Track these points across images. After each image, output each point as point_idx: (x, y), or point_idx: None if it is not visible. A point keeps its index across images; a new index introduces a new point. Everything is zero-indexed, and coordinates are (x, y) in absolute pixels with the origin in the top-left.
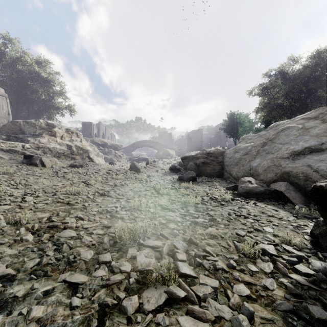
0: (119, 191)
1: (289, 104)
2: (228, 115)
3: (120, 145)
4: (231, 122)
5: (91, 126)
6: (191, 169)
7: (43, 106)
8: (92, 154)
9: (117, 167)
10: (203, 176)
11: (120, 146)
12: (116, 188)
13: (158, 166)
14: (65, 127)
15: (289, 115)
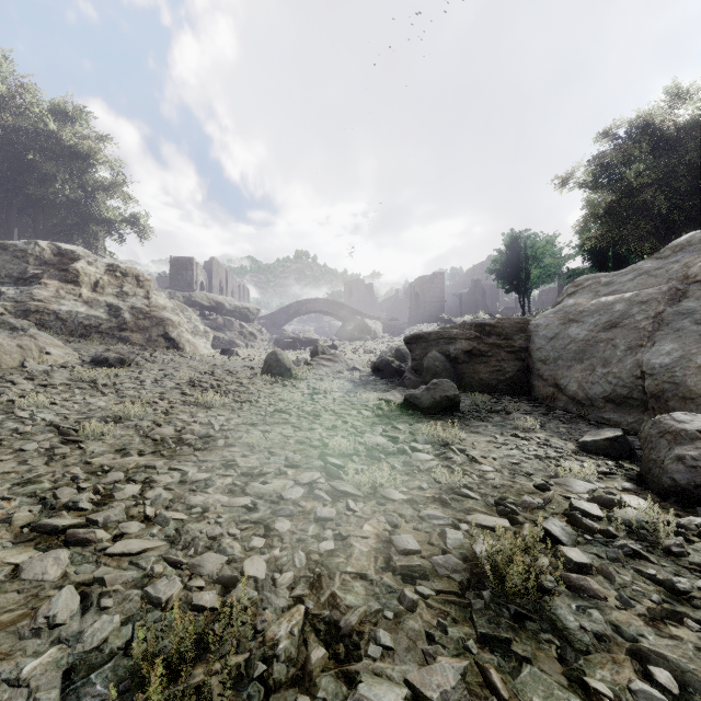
0: (167, 482)
1: (668, 205)
2: (507, 238)
3: (254, 310)
4: (513, 255)
5: (192, 267)
6: (434, 371)
7: (72, 216)
8: (177, 329)
9: (235, 362)
10: (468, 389)
11: (255, 312)
12: (171, 456)
13: (342, 360)
14: (106, 261)
15: (665, 234)
